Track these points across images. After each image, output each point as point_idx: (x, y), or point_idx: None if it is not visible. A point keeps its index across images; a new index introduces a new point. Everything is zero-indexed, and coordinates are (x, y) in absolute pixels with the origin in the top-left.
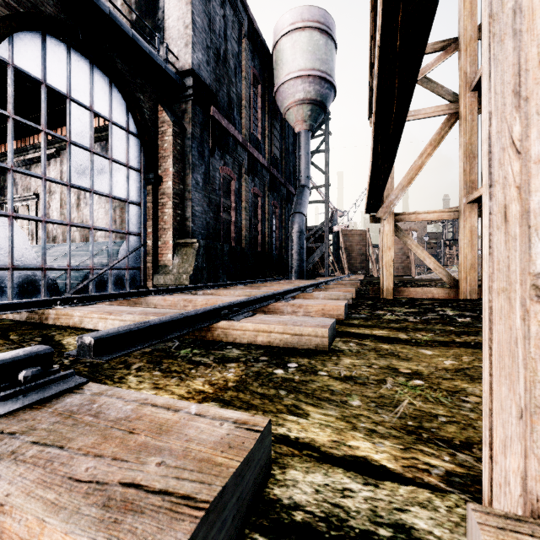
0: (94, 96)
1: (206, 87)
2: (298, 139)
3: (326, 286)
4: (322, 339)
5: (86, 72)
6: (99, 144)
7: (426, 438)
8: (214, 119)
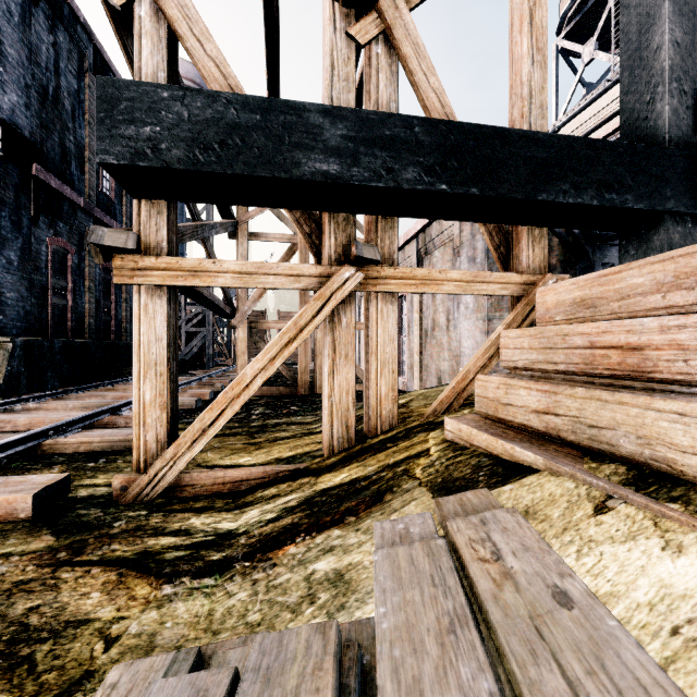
0: None
1: (25, 139)
2: None
3: (189, 387)
4: (129, 443)
5: None
6: None
7: None
8: (39, 179)
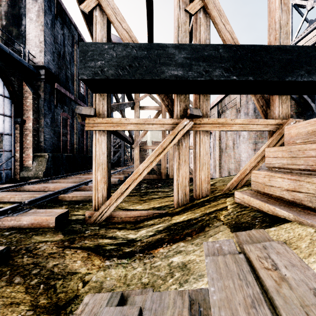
0: None
1: (52, 73)
2: None
3: (115, 174)
4: (91, 197)
5: None
6: None
7: None
8: (57, 89)
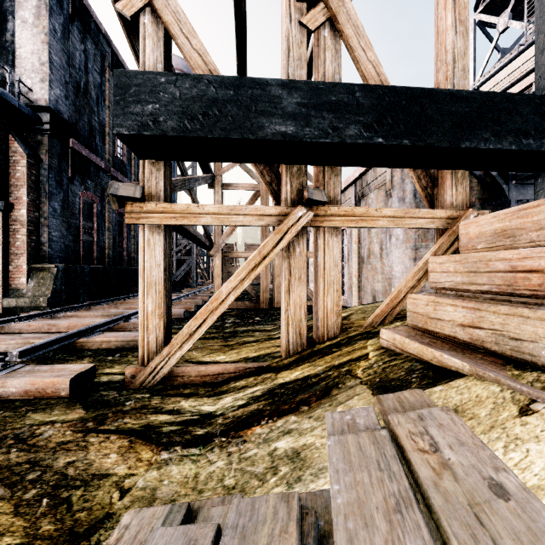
0: None
1: (65, 121)
2: None
3: (179, 301)
4: (136, 342)
5: None
6: None
7: None
8: (74, 149)
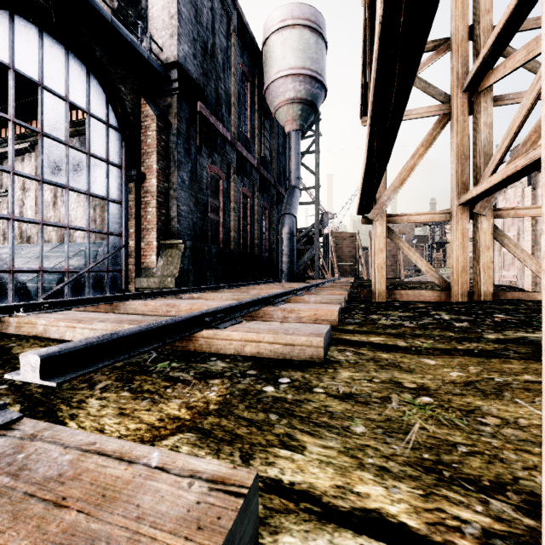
0: (70, 85)
1: (192, 81)
2: (288, 139)
3: (318, 289)
4: (317, 349)
5: (61, 59)
6: (78, 139)
7: (449, 477)
8: (201, 115)
